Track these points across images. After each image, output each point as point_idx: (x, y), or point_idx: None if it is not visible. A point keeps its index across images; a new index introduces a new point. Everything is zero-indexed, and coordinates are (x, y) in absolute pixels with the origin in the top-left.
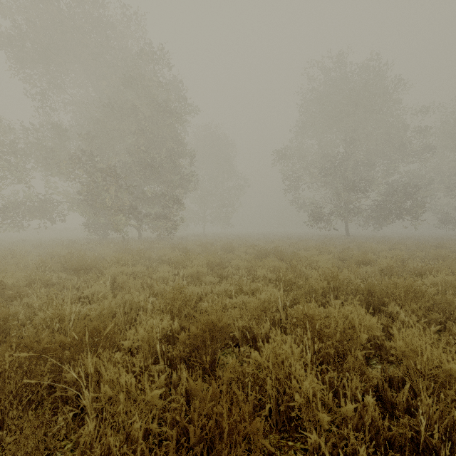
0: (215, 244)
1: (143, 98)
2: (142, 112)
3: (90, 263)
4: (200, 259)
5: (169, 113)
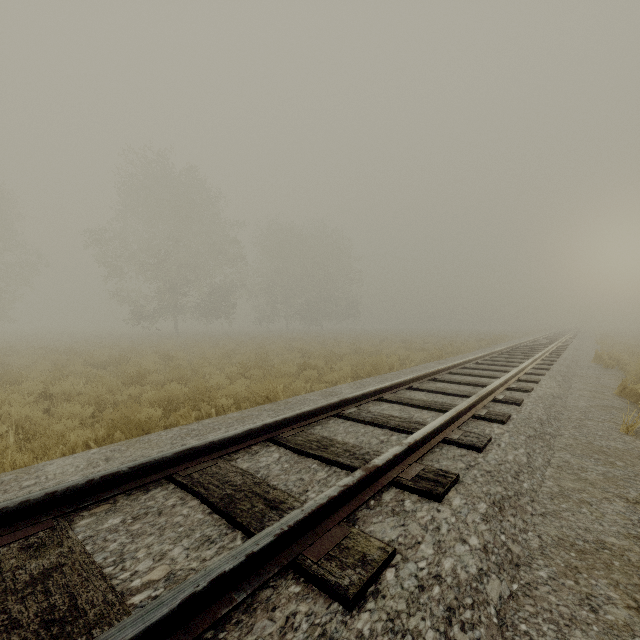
0: None
1: None
2: None
3: None
4: None
5: None
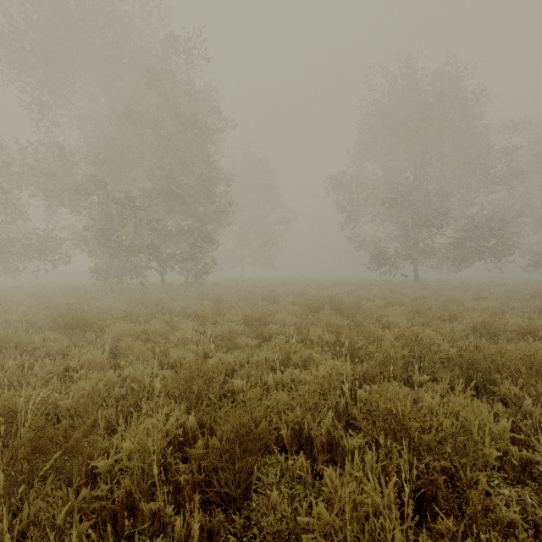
0: (255, 291)
1: (166, 111)
2: (164, 127)
3: (89, 319)
4: (234, 313)
5: (199, 129)
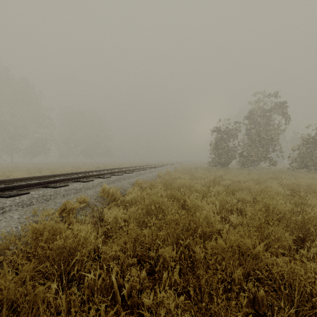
0: None
1: None
2: None
3: None
4: None
5: None
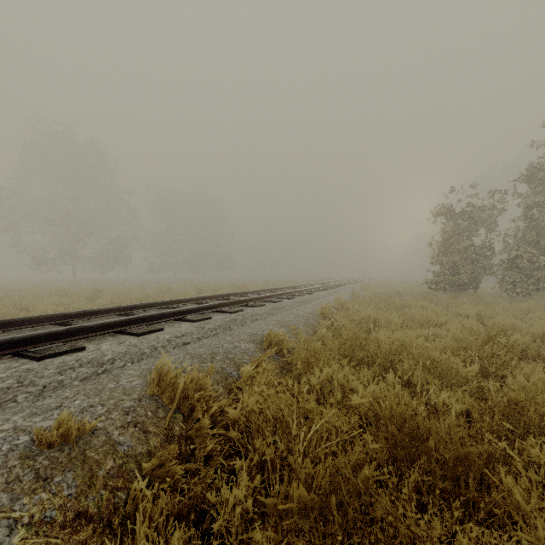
0: None
1: None
2: None
3: None
4: None
5: None
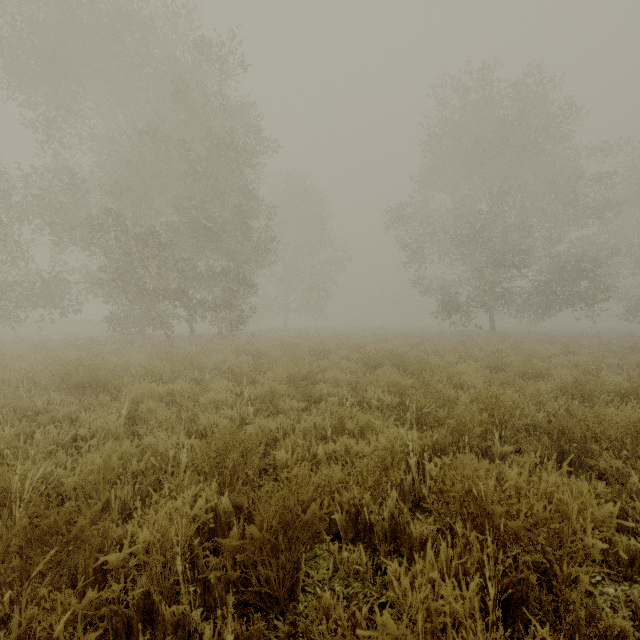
0: (302, 343)
1: (196, 130)
2: (193, 150)
3: (103, 378)
4: (277, 370)
5: (234, 152)
